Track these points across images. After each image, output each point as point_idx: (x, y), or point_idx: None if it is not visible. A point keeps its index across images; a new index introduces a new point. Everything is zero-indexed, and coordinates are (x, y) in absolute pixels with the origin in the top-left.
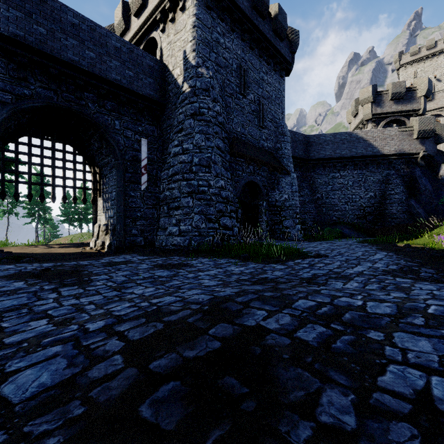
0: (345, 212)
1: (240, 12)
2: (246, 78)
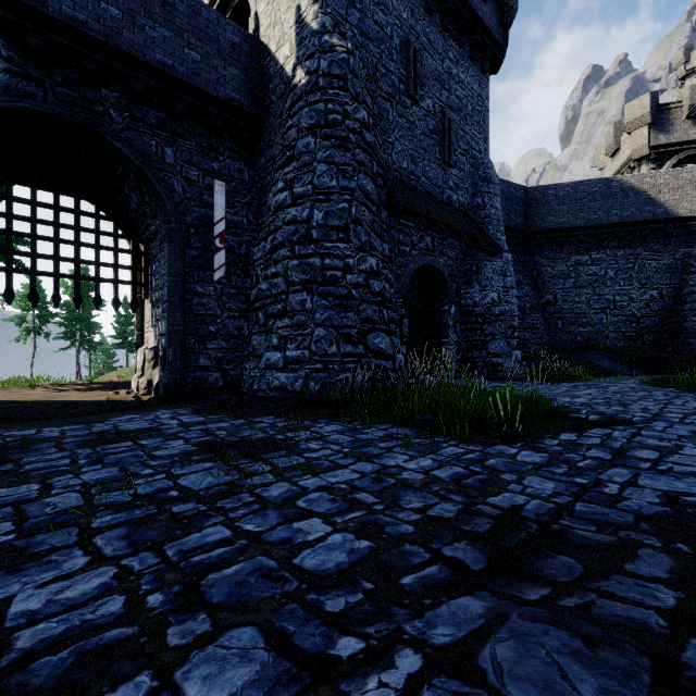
0: (600, 327)
1: None
2: (419, 65)
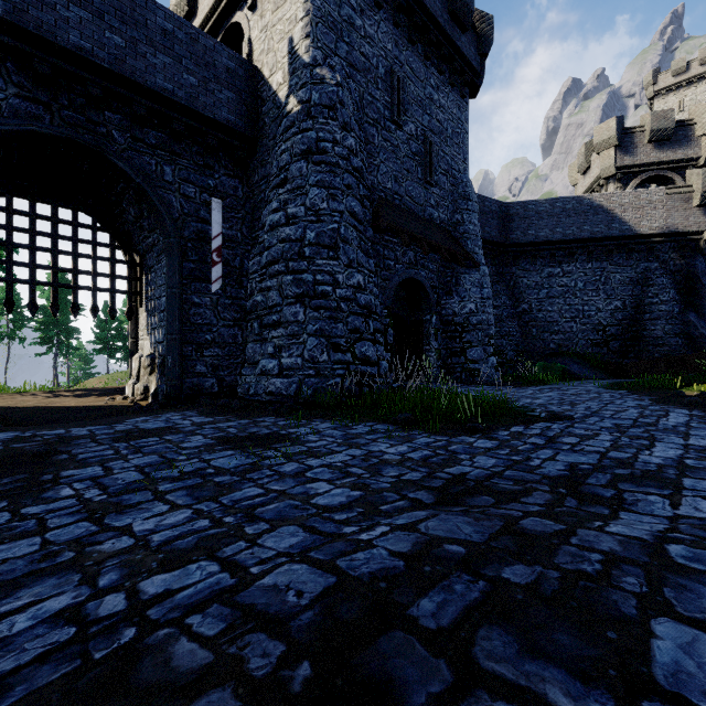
0: (570, 335)
1: None
2: (402, 93)
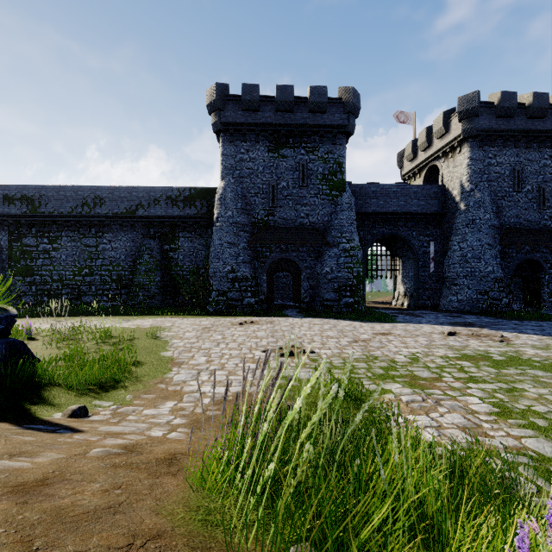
0: None
1: (512, 131)
2: (521, 176)
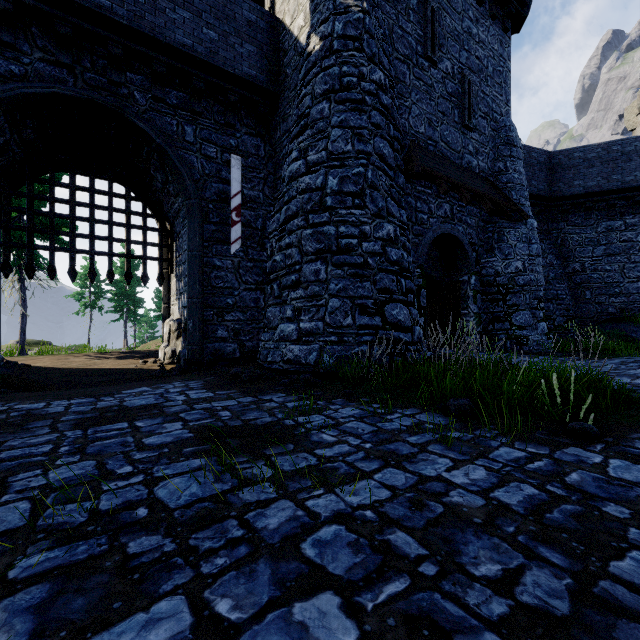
0: (636, 298)
1: None
2: (437, 25)
